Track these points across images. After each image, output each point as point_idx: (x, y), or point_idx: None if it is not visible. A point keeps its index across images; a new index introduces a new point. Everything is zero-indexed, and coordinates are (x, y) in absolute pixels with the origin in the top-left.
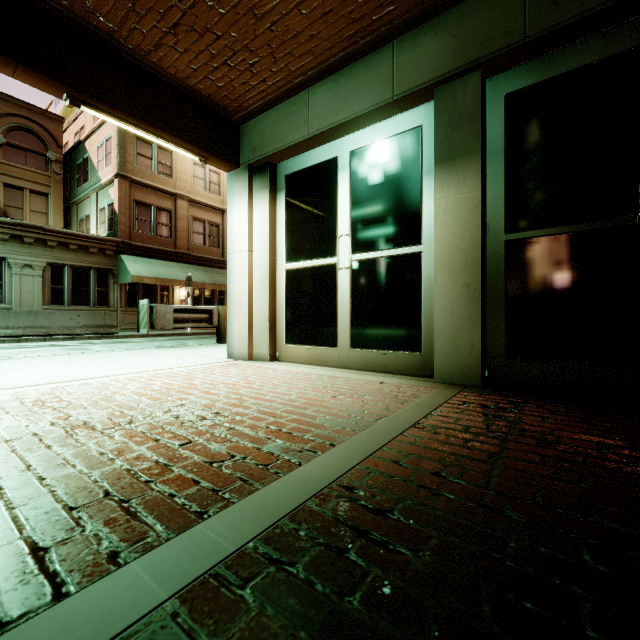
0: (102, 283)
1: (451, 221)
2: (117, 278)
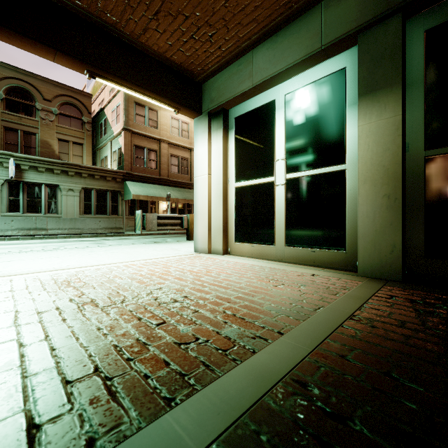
0: (114, 200)
1: (373, 143)
2: (123, 196)
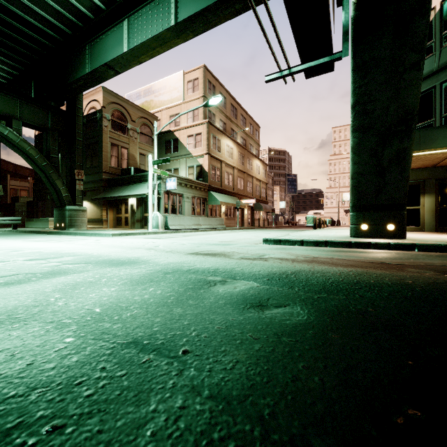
0: (203, 205)
1: (429, 204)
2: (207, 202)
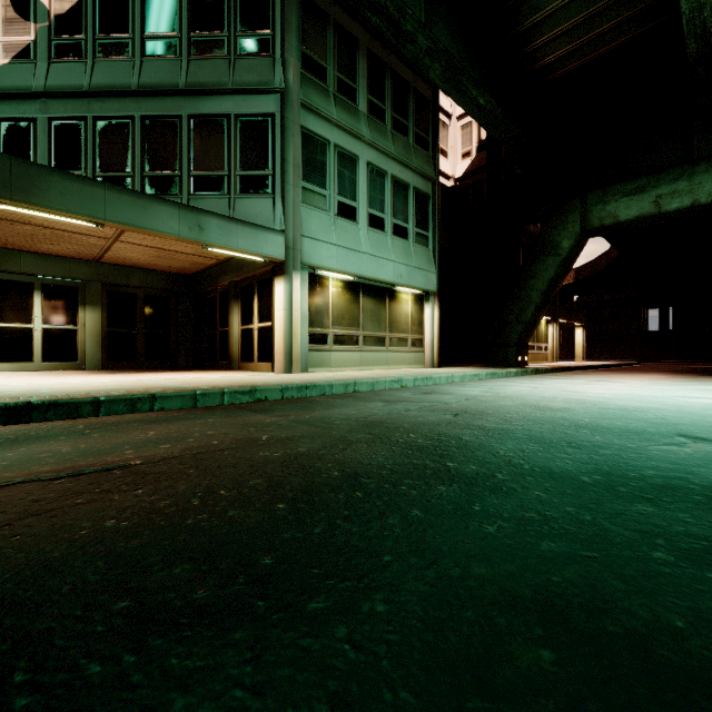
0: None
1: (92, 322)
2: None
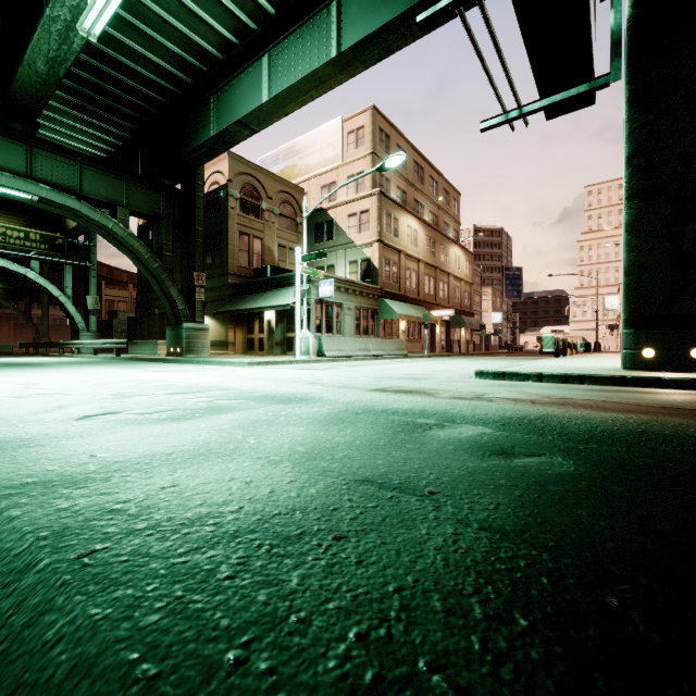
0: (372, 319)
1: None
2: (378, 315)
